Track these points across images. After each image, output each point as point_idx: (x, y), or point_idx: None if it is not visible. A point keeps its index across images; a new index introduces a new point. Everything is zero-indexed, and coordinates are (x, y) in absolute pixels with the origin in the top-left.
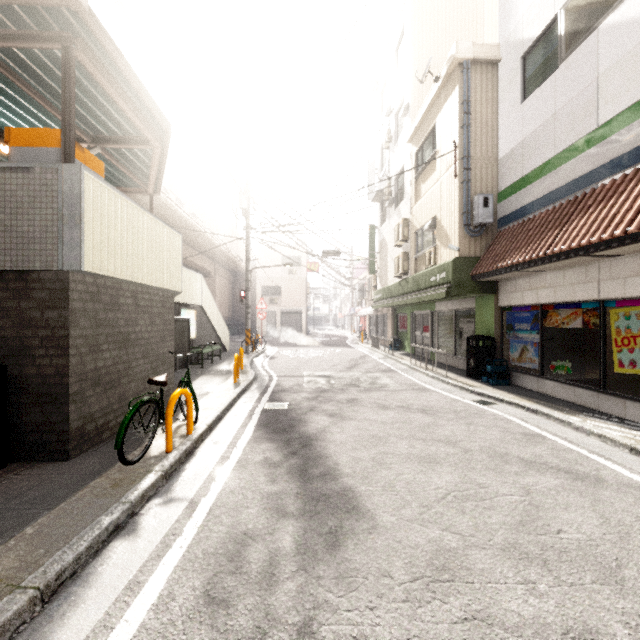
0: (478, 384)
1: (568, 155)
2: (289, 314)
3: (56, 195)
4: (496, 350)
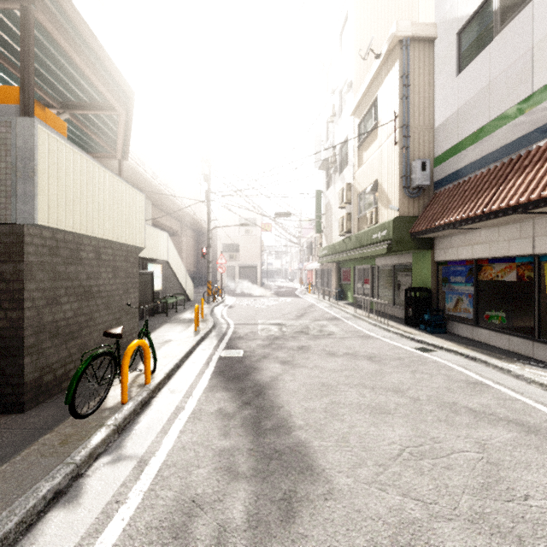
0: (417, 332)
1: (503, 120)
2: (246, 268)
3: (10, 149)
4: (432, 301)
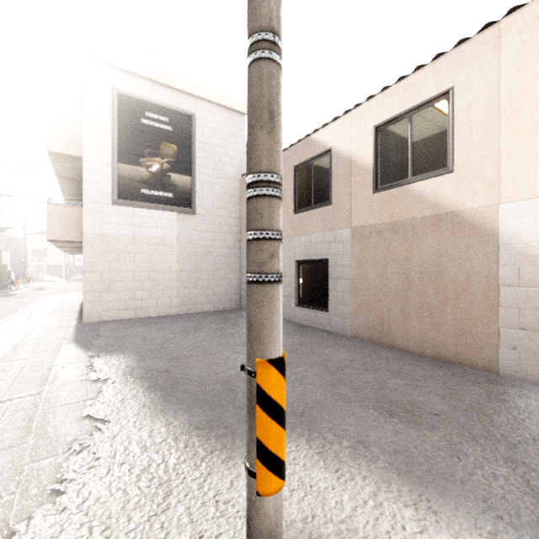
0: None
1: None
2: (53, 267)
3: None
4: None
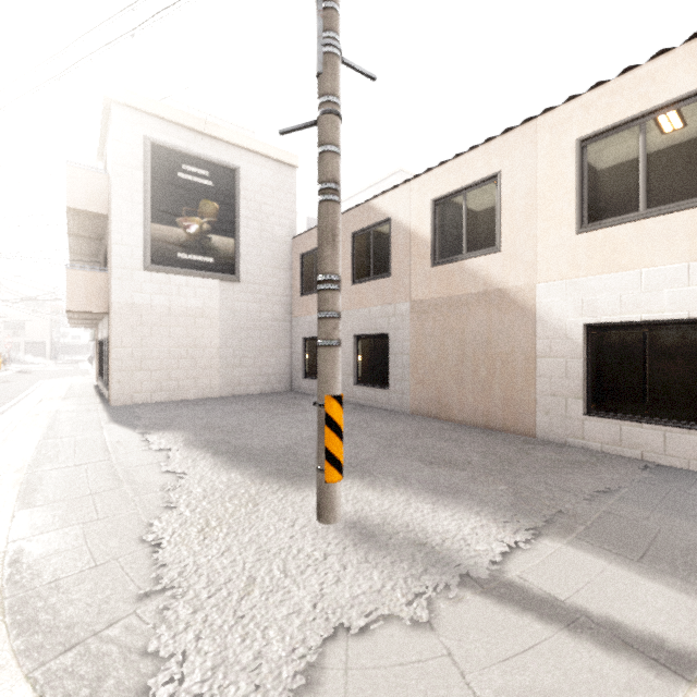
0: None
1: None
2: (33, 344)
3: None
4: None
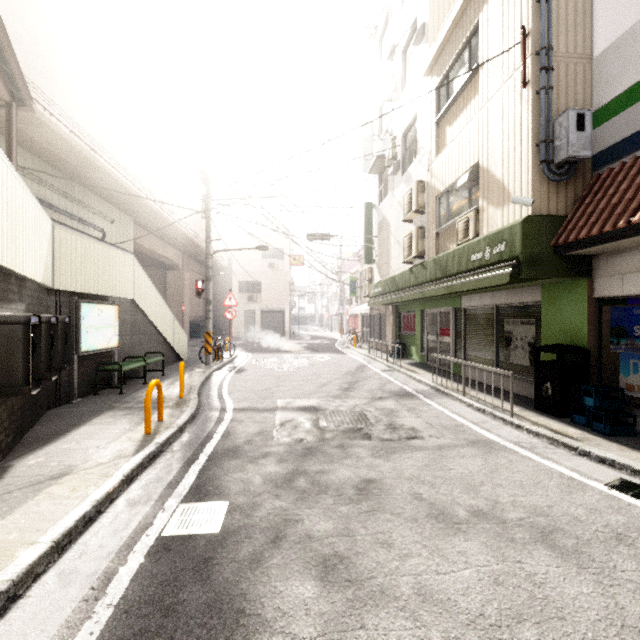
0: (575, 430)
1: None
2: (270, 313)
3: None
4: (590, 369)
